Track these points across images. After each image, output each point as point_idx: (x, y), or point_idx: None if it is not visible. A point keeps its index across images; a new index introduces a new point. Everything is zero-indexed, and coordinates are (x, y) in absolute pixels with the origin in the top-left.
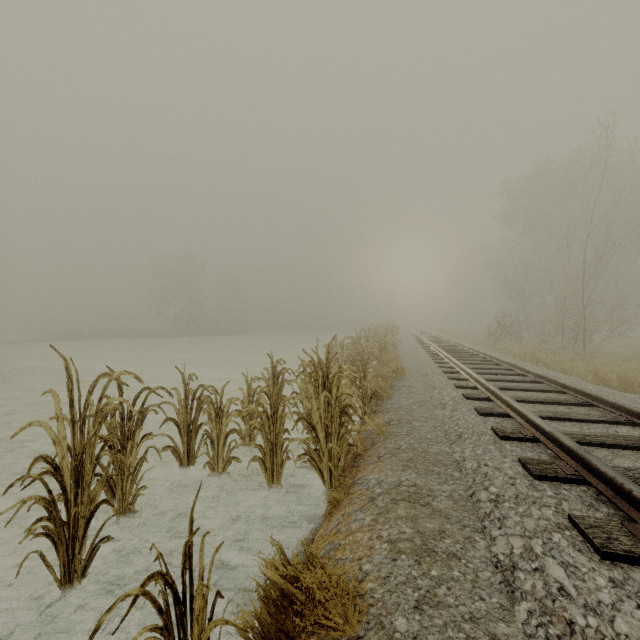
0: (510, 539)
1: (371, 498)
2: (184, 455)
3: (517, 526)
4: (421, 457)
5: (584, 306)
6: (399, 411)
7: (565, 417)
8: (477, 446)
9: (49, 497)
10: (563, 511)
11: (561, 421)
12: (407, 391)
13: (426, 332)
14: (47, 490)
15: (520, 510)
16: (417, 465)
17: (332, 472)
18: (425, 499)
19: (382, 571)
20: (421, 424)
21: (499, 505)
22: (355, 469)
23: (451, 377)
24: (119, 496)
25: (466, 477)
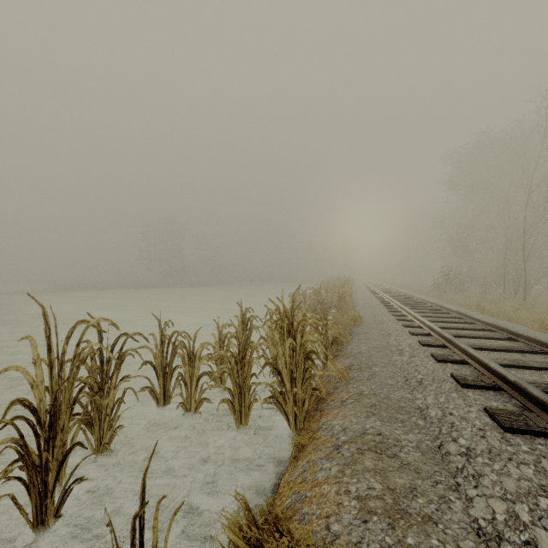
0: (490, 502)
1: (336, 446)
2: (160, 395)
3: (496, 486)
4: (384, 403)
5: (525, 260)
6: (359, 356)
7: (523, 365)
8: (439, 394)
9: (21, 441)
10: (544, 470)
11: (519, 369)
12: (365, 337)
13: (378, 284)
14: (19, 434)
15: (496, 467)
16: (380, 412)
17: (297, 415)
18: (392, 450)
19: (352, 535)
20: (381, 369)
21: (472, 460)
22: (319, 413)
23: (405, 325)
24: (97, 435)
25: (431, 426)
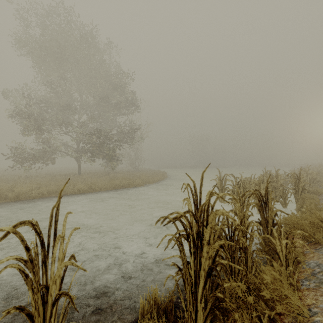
0: None
1: None
2: None
3: None
4: None
5: None
6: None
7: None
8: None
9: None
10: None
11: None
12: None
13: None
14: None
15: None
16: None
17: None
18: None
19: None
20: None
21: None
22: None
23: None
24: None
25: None
